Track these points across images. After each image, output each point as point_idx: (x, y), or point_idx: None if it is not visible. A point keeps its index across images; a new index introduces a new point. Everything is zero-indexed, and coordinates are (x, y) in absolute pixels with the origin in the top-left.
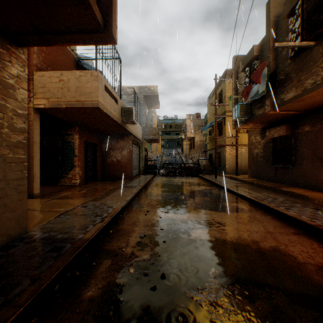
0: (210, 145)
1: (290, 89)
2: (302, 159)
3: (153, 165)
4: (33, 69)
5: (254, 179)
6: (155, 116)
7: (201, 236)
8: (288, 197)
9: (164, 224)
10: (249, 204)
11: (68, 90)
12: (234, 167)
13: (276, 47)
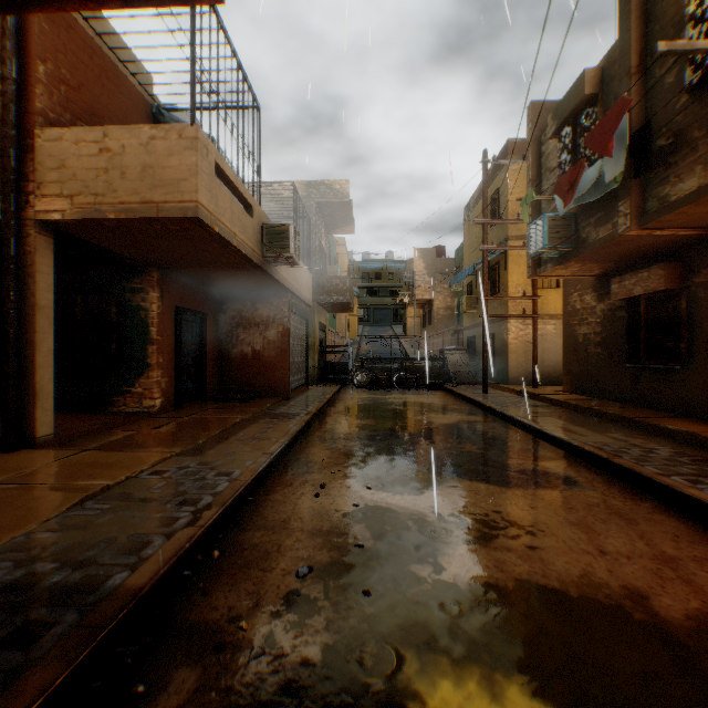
0: (469, 317)
1: (688, 169)
2: (707, 350)
3: (338, 362)
4: (35, 122)
5: (579, 398)
6: (343, 253)
7: (473, 573)
8: (680, 446)
9: (366, 528)
10: (582, 465)
11: (122, 174)
12: (529, 369)
13: (660, 55)
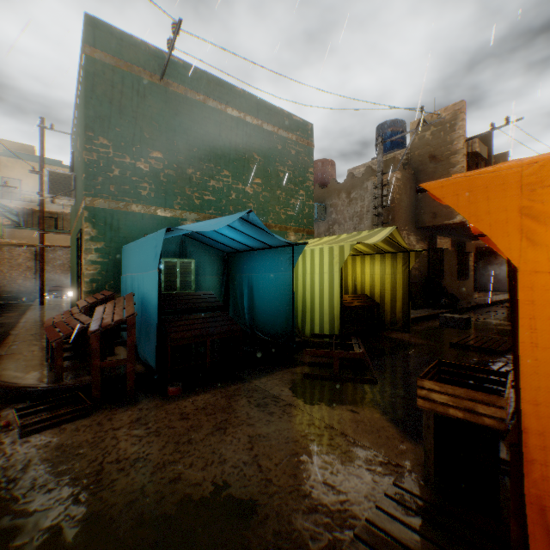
0: None
1: None
2: None
3: None
4: None
5: None
6: None
7: None
8: None
9: None
10: None
11: None
12: None
13: None
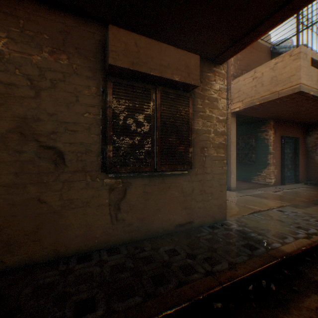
0: None
1: None
2: None
3: None
4: (230, 79)
5: None
6: None
7: None
8: None
9: None
10: None
11: (261, 85)
12: None
13: None
